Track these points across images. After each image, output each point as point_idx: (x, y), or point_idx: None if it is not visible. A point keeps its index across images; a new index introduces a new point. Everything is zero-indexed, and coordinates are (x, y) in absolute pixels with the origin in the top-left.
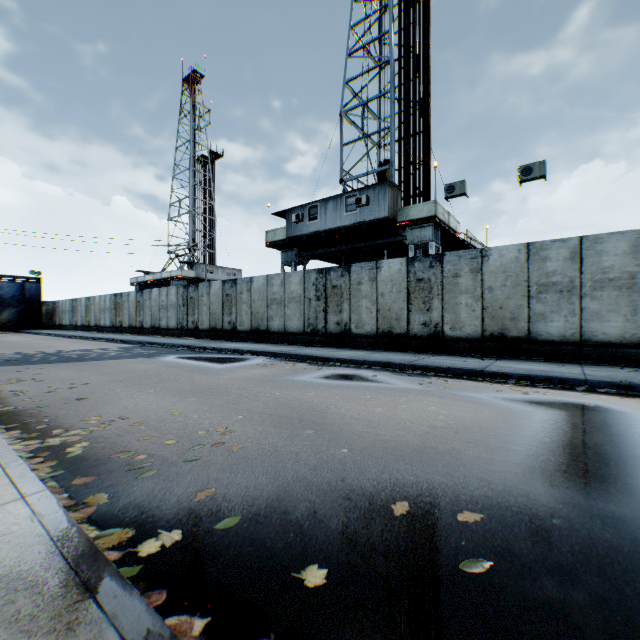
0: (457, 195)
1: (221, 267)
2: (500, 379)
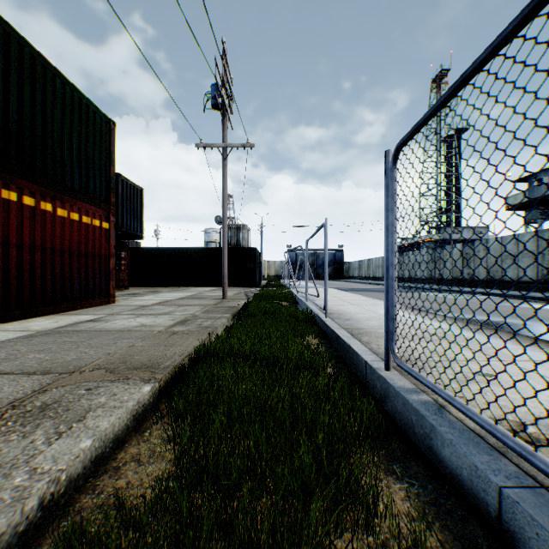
0: None
1: (465, 227)
2: None
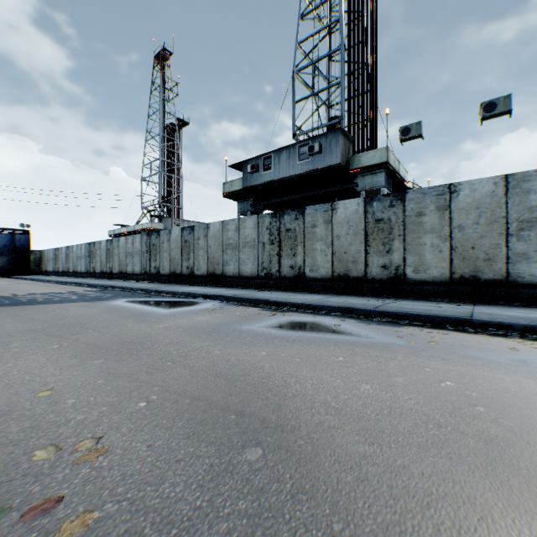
0: (412, 137)
1: (187, 220)
2: (496, 330)
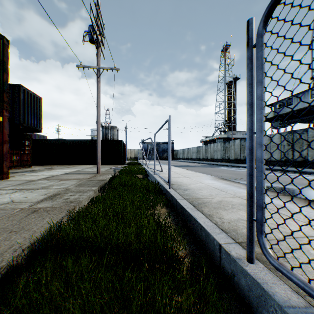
0: None
1: (239, 131)
2: None
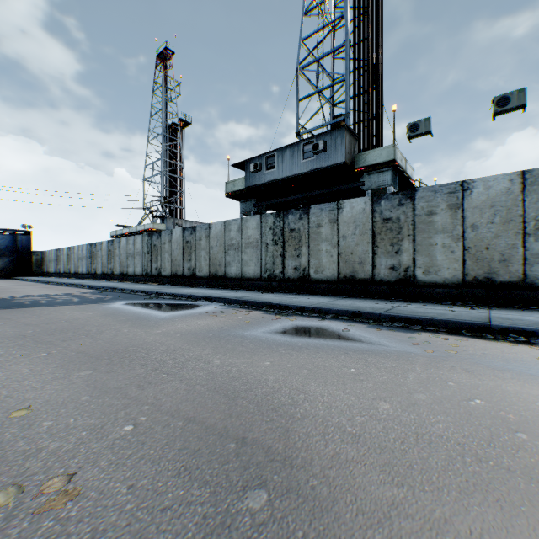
0: (421, 134)
1: (189, 221)
2: (518, 337)
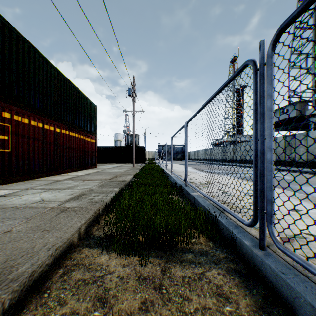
0: None
1: (244, 135)
2: (283, 171)
